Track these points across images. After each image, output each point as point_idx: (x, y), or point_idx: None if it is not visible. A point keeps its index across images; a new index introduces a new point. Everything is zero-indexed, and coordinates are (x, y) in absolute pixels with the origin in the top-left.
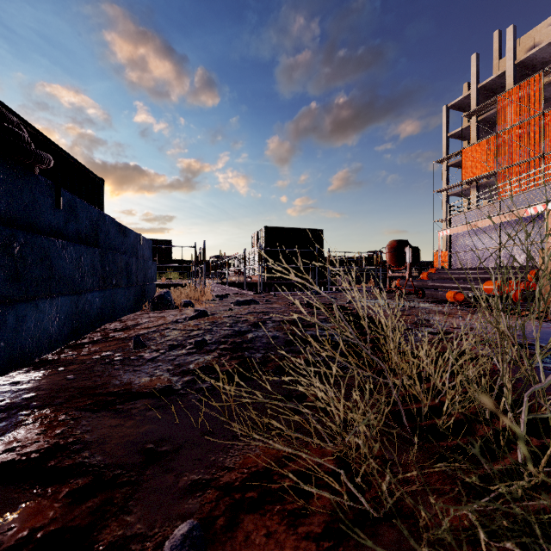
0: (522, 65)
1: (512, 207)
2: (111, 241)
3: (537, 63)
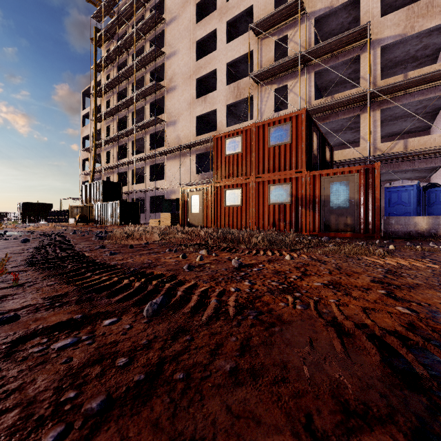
0: None
1: None
2: None
3: None
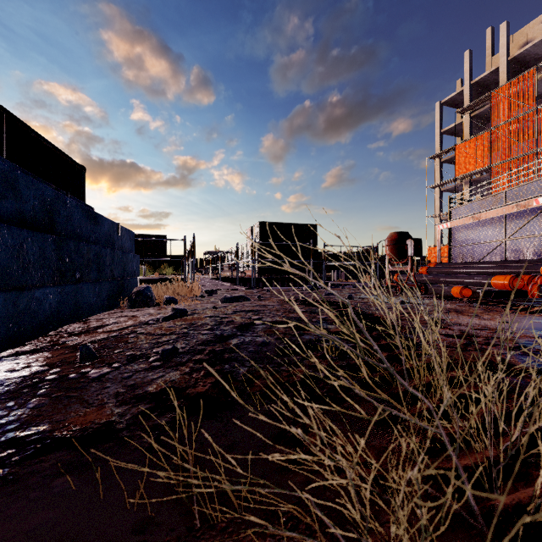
0: (515, 62)
1: (519, 198)
2: (75, 228)
3: (530, 59)
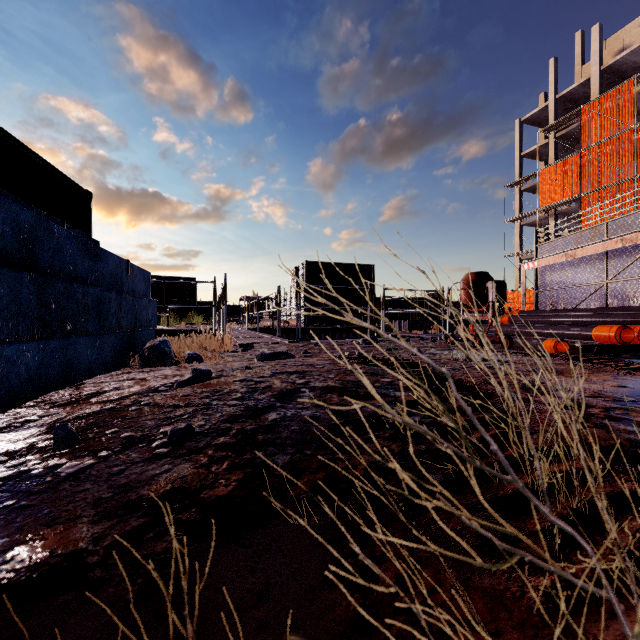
0: (609, 71)
1: (624, 231)
2: (66, 265)
3: (627, 68)
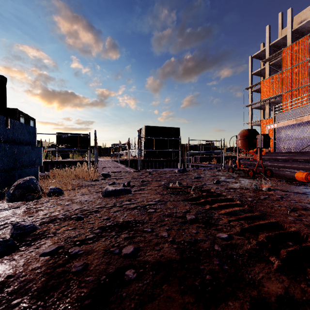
0: (296, 32)
1: None
2: None
3: (305, 30)
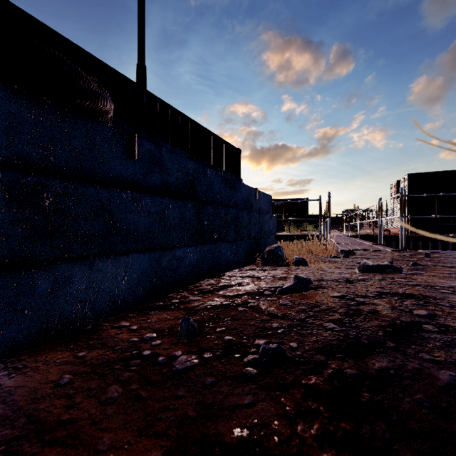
0: None
1: None
2: (215, 195)
3: None
